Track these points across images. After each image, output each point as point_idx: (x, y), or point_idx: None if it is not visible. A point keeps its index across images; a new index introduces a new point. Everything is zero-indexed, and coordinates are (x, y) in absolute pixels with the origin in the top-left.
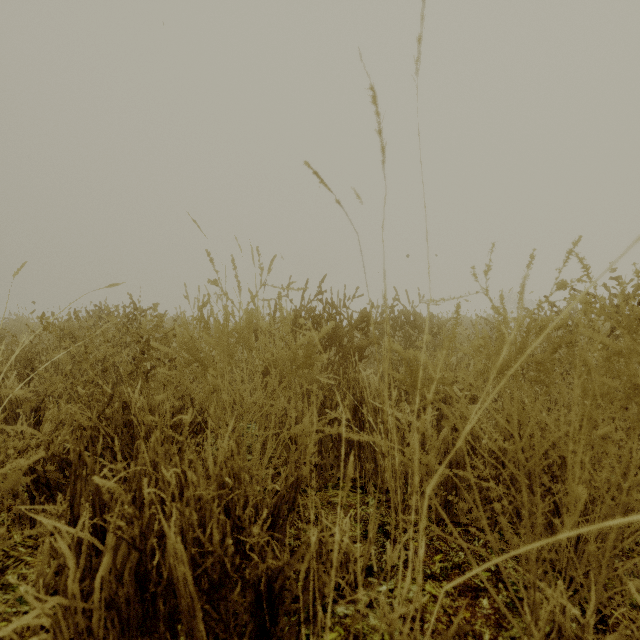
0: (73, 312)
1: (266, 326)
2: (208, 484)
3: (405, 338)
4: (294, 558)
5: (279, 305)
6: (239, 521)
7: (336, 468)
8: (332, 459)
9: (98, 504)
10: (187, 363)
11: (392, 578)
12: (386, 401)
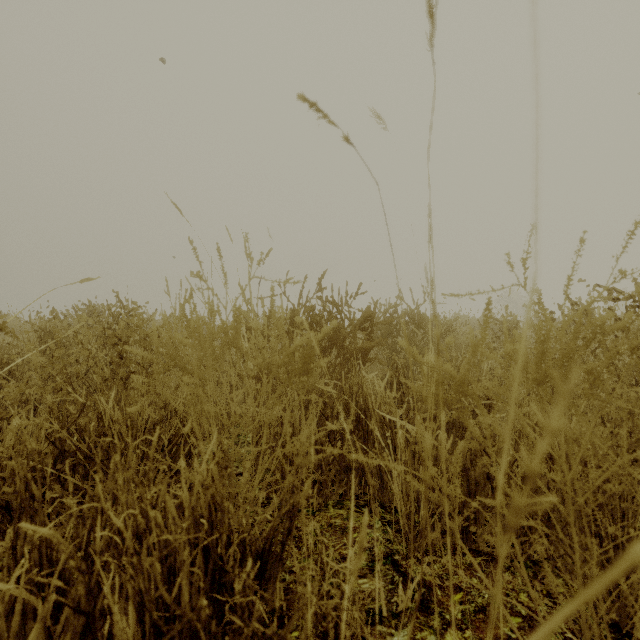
0: (52, 311)
1: (256, 326)
2: (182, 519)
3: (409, 339)
4: (285, 630)
5: (271, 301)
6: (222, 561)
7: (337, 484)
8: (333, 474)
9: (45, 545)
10: (166, 369)
11: (405, 626)
12: (429, 450)
